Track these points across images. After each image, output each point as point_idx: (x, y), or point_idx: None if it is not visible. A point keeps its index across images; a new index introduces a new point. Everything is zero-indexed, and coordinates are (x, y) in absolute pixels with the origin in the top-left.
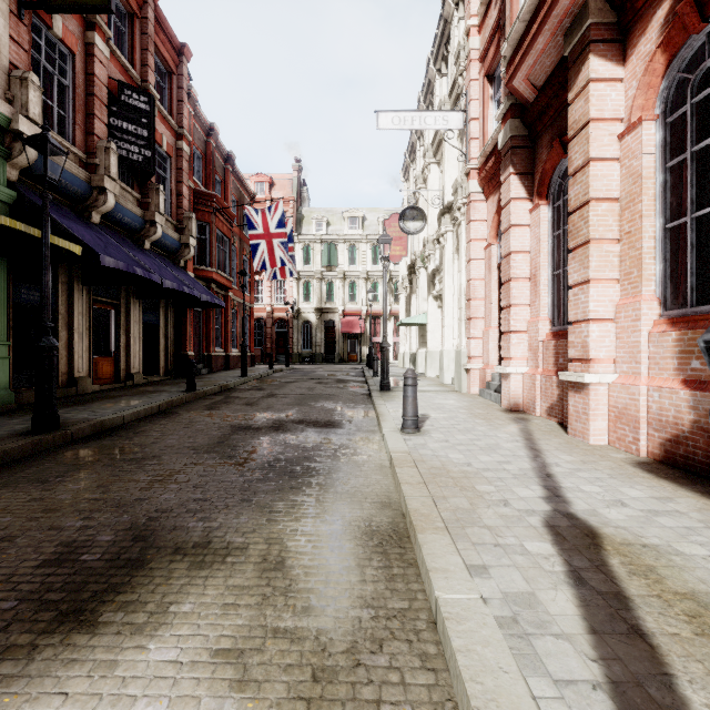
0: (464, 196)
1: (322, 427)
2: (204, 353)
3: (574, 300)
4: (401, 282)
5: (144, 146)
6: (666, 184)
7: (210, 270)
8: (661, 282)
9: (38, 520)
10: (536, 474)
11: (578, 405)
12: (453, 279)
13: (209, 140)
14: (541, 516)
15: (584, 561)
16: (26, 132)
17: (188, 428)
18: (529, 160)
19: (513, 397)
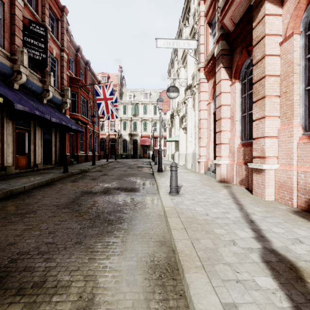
0: (197, 80)
1: (128, 191)
2: (75, 154)
3: (256, 127)
4: (167, 122)
5: (42, 52)
6: (306, 67)
7: (77, 114)
8: (303, 117)
9: None
10: (245, 220)
11: (258, 180)
12: (191, 119)
13: (77, 53)
14: (258, 253)
15: (299, 295)
16: None
17: (58, 193)
18: (230, 61)
19: (222, 175)
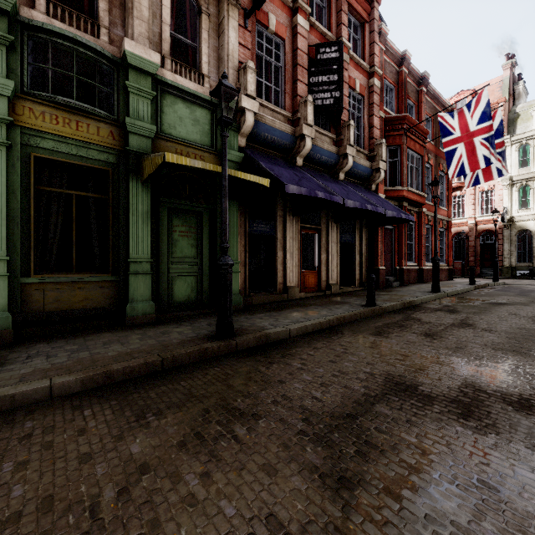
0: None
1: None
2: (396, 267)
3: None
4: None
5: (334, 90)
6: None
7: (400, 189)
8: None
9: (4, 529)
10: None
11: None
12: None
13: (400, 69)
14: None
15: None
16: (246, 107)
17: (332, 364)
18: None
19: None
